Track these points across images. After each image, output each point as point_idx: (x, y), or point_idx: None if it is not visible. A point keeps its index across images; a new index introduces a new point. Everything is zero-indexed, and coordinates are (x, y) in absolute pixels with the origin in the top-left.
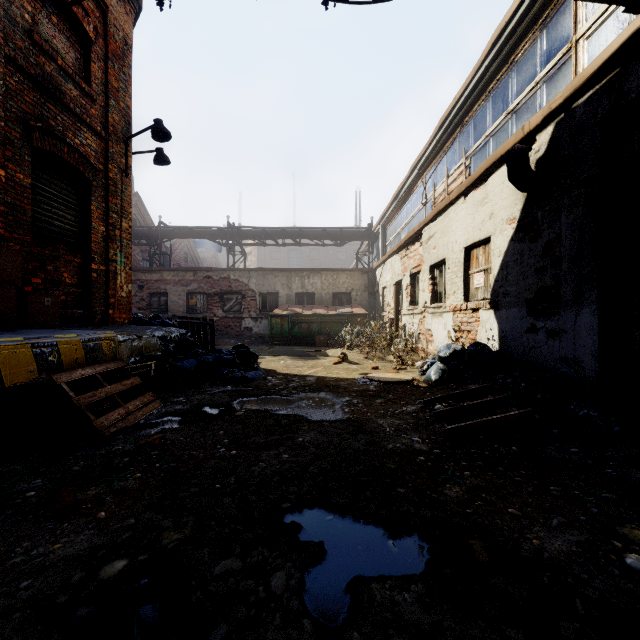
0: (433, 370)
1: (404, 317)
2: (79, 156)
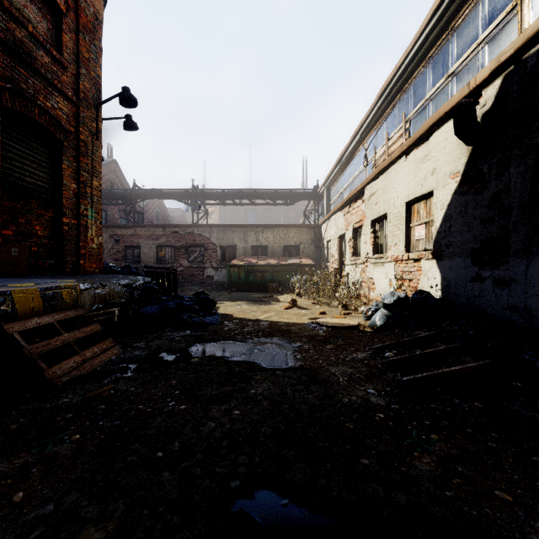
0: (378, 316)
1: (347, 267)
2: (50, 118)
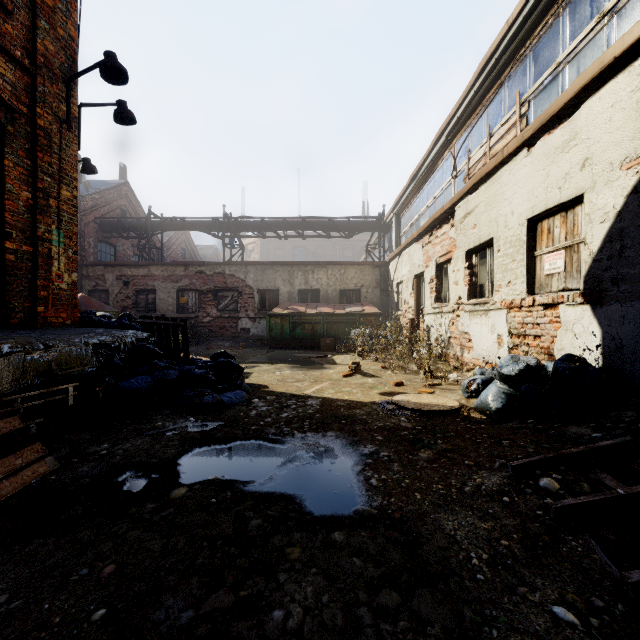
0: (492, 394)
1: (427, 317)
2: None
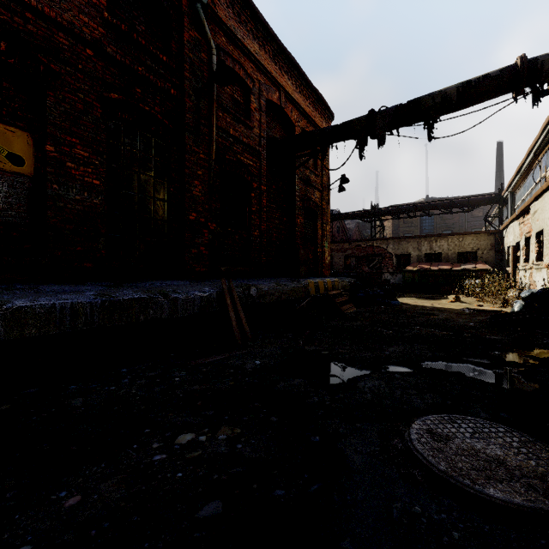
0: (516, 305)
1: (520, 272)
2: (315, 204)
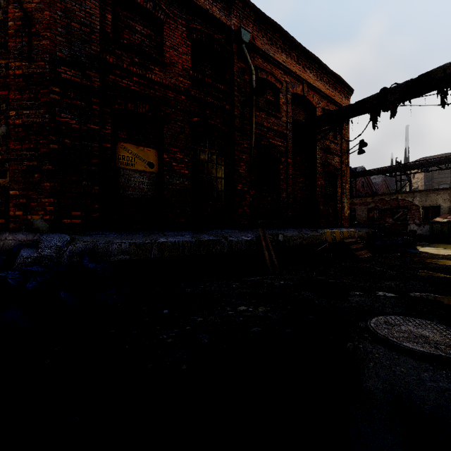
0: None
1: None
2: (334, 167)
